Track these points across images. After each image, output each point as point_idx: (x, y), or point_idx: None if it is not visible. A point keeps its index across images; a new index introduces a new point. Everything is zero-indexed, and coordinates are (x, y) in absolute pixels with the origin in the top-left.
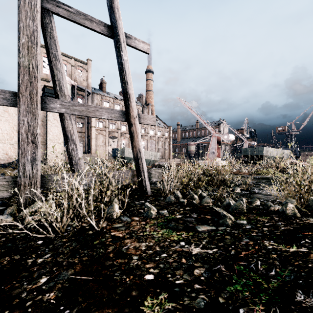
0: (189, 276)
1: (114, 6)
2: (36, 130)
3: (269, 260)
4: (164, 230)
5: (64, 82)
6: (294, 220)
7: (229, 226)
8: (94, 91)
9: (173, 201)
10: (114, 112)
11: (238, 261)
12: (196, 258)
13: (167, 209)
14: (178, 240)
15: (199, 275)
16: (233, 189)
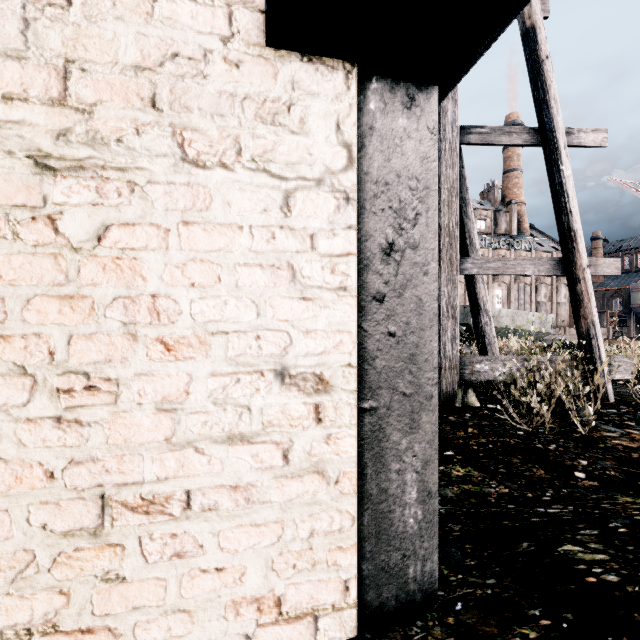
0: None
1: (548, 97)
2: (456, 301)
3: None
4: None
5: (475, 232)
6: None
7: None
8: None
9: None
10: (542, 263)
11: None
12: None
13: None
14: None
15: None
16: None
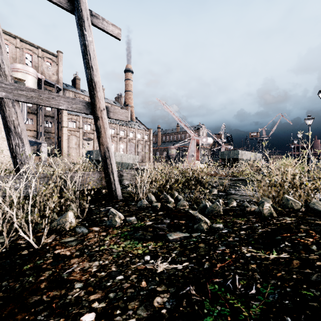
0: (145, 309)
1: None
2: None
3: (248, 273)
4: (128, 241)
5: (5, 58)
6: (271, 221)
7: (204, 232)
8: (66, 87)
9: (145, 206)
10: (75, 102)
11: (212, 277)
12: (161, 279)
13: (137, 215)
14: (143, 254)
15: (160, 306)
16: (210, 190)
